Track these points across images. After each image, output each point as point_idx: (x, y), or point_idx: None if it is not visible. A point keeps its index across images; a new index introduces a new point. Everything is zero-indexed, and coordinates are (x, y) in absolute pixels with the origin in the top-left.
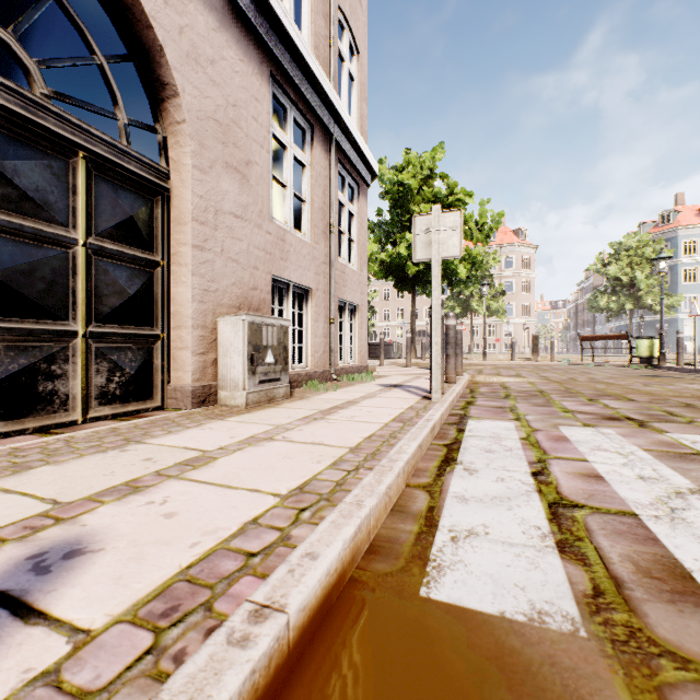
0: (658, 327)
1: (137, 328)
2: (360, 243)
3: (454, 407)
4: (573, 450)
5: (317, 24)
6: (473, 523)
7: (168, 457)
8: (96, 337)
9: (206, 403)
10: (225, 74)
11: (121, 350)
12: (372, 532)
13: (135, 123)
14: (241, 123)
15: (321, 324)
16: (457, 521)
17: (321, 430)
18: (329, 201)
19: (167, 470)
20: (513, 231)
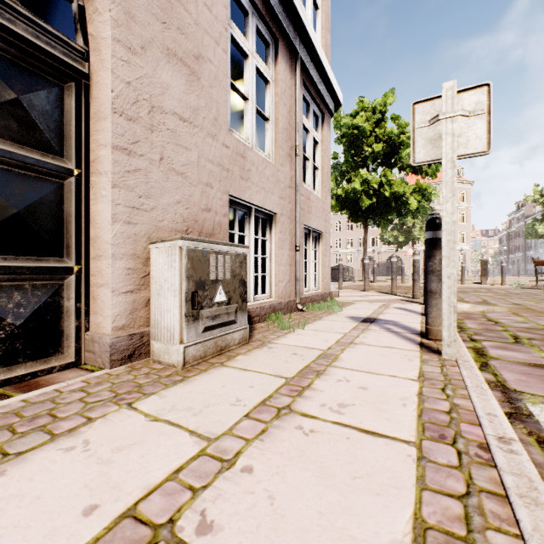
0: None
1: (32, 259)
2: (324, 170)
3: None
4: None
5: None
6: None
7: None
8: None
9: (134, 357)
10: None
11: (2, 291)
12: None
13: None
14: (188, 5)
15: (285, 251)
16: None
17: (289, 476)
18: (294, 123)
19: None
20: None
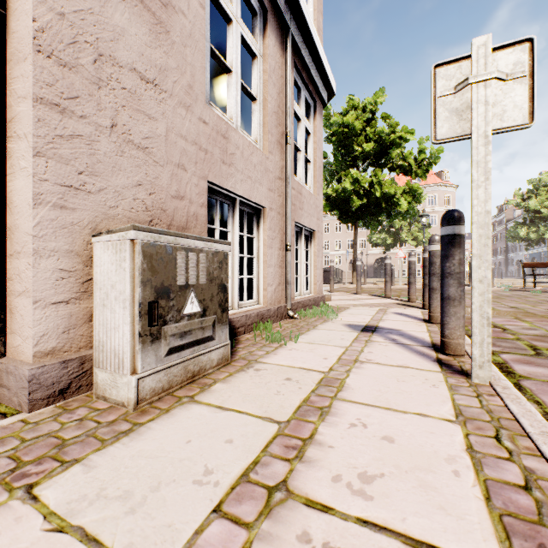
0: None
1: None
2: (316, 164)
3: None
4: None
5: None
6: None
7: None
8: None
9: (70, 391)
10: None
11: None
12: None
13: None
14: None
15: (275, 251)
16: None
17: None
18: (285, 107)
19: None
20: (436, 173)
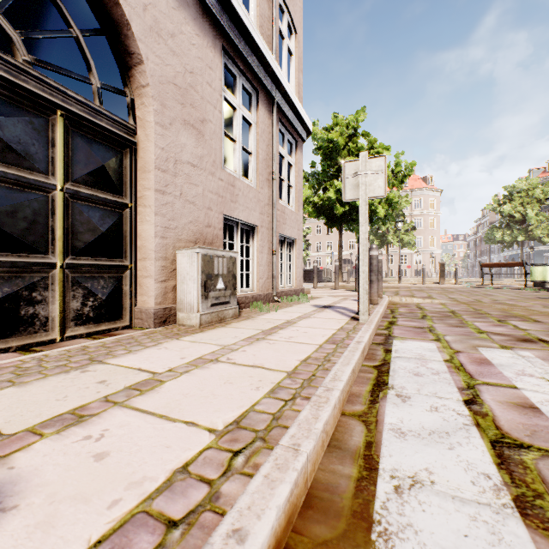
0: (546, 256)
1: (108, 260)
2: (297, 188)
3: (379, 327)
4: (499, 374)
5: (262, 7)
6: (415, 466)
7: (121, 380)
8: (72, 268)
9: (166, 322)
10: (184, 46)
11: (95, 279)
12: (309, 478)
13: (106, 87)
14: (197, 87)
15: (264, 255)
16: (398, 463)
17: (261, 351)
18: (272, 154)
19: (115, 396)
20: (422, 178)
